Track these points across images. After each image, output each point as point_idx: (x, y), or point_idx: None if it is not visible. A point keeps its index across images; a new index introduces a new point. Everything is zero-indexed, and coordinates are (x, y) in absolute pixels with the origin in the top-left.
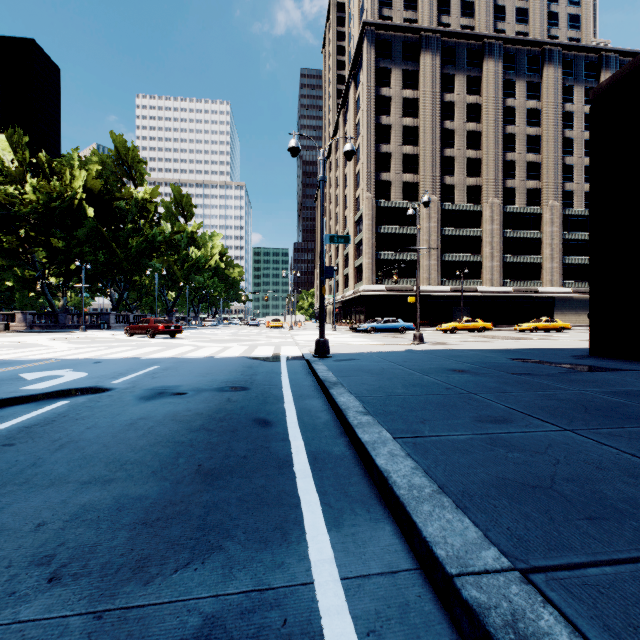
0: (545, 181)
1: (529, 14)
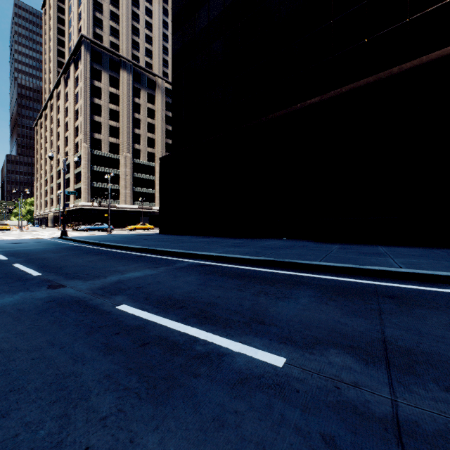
0: None
1: None
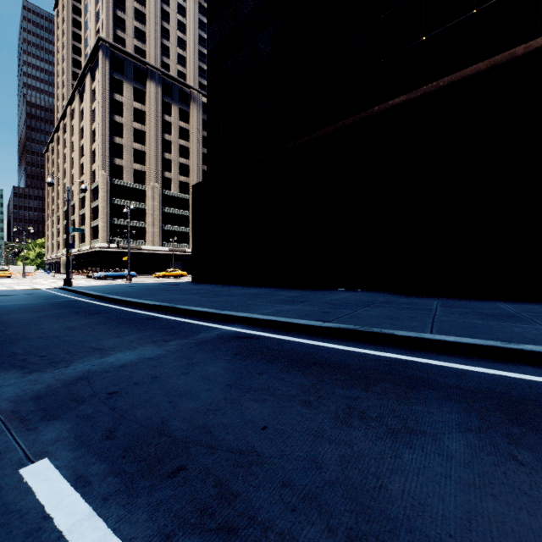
0: None
1: None
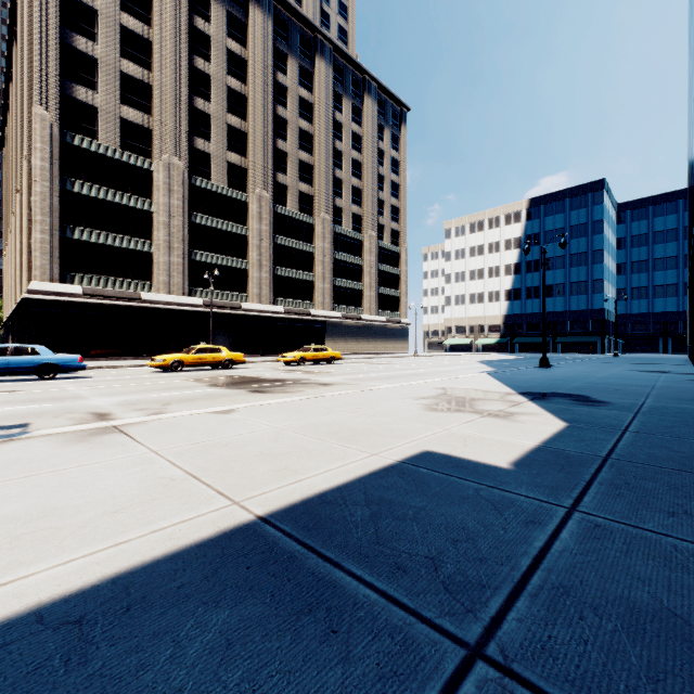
0: (318, 188)
1: None
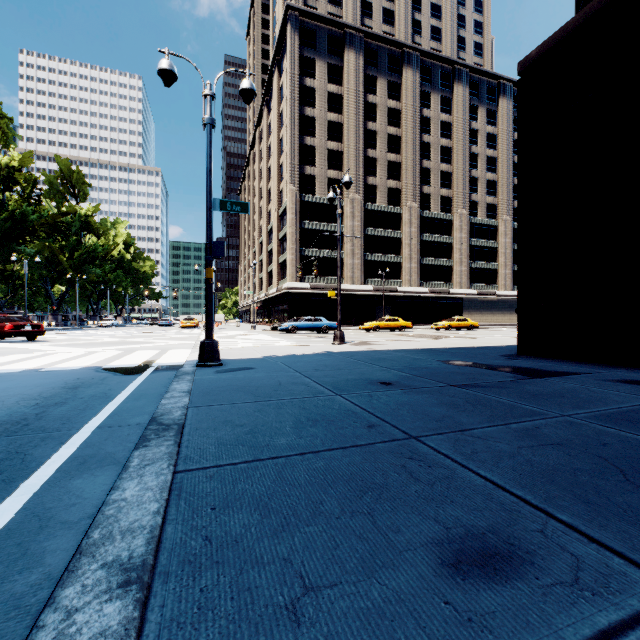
0: (455, 190)
1: (442, 34)
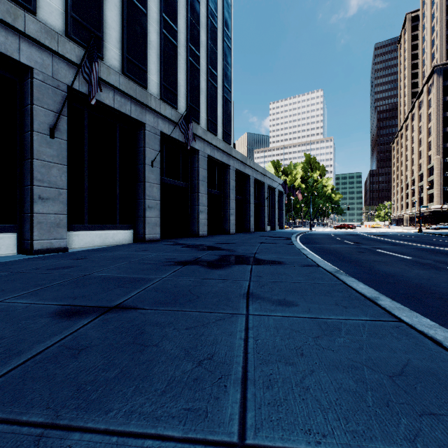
0: None
1: None
